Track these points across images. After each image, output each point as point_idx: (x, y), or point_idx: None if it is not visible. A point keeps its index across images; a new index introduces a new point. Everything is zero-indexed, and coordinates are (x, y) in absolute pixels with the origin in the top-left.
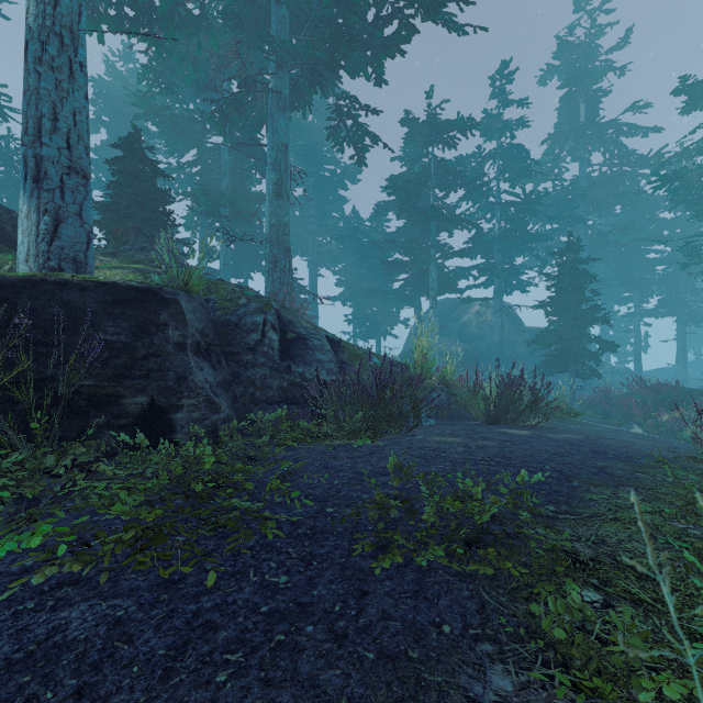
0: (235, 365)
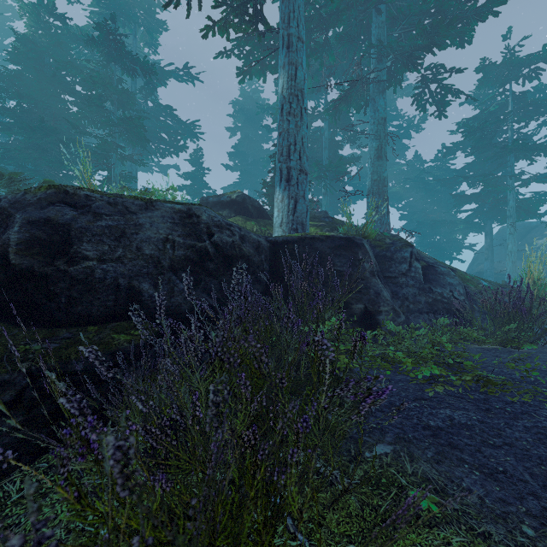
0: (393, 285)
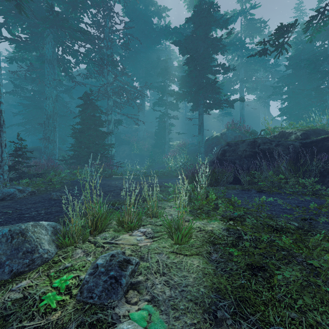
0: None
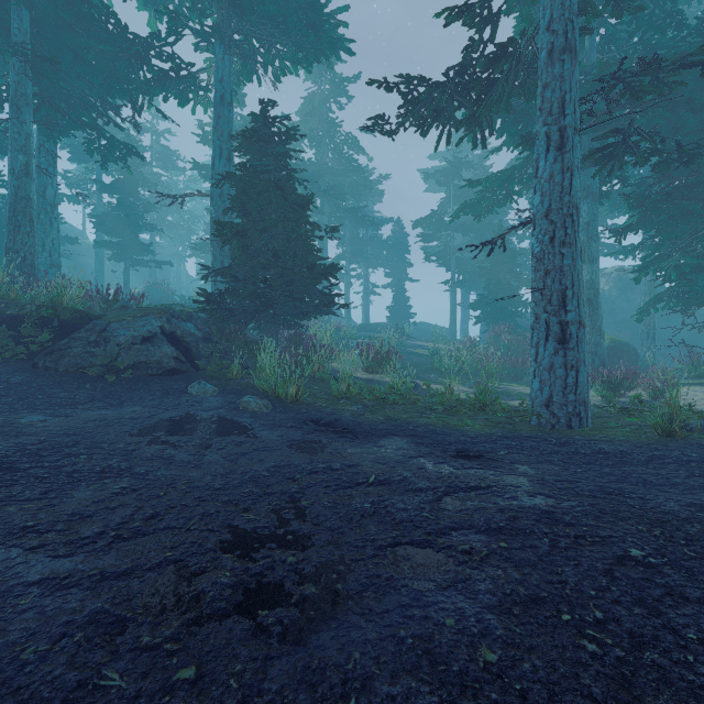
0: None
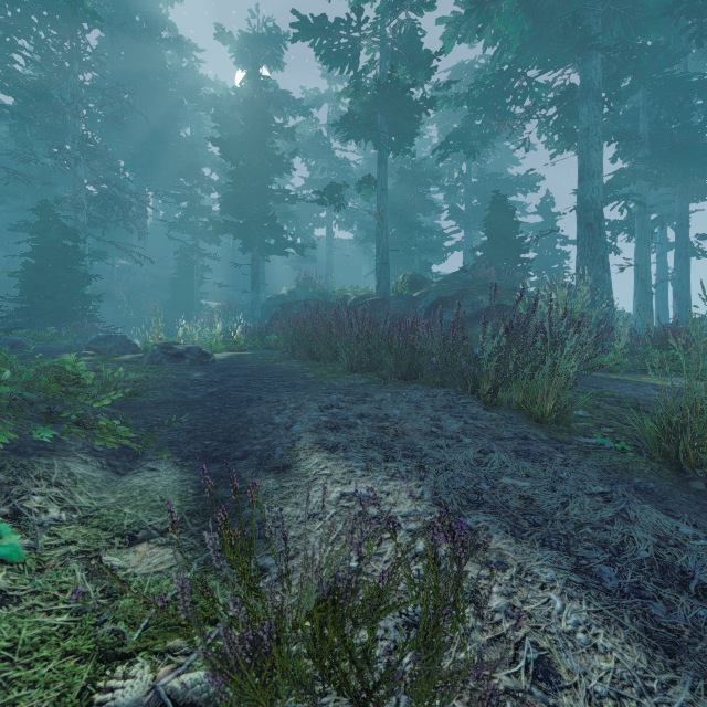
0: None
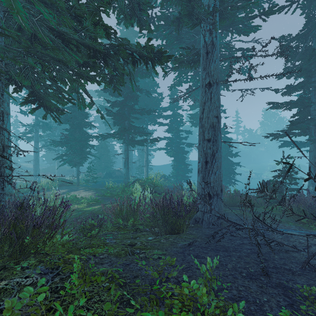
0: None
